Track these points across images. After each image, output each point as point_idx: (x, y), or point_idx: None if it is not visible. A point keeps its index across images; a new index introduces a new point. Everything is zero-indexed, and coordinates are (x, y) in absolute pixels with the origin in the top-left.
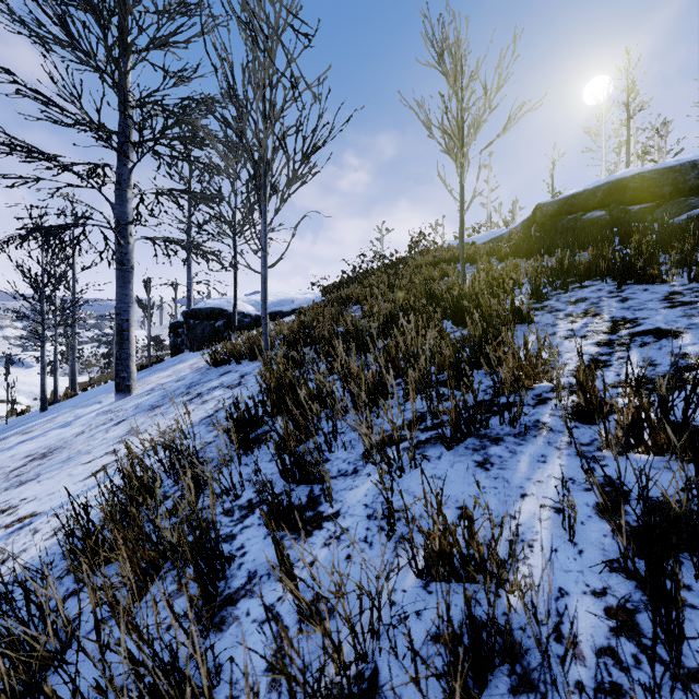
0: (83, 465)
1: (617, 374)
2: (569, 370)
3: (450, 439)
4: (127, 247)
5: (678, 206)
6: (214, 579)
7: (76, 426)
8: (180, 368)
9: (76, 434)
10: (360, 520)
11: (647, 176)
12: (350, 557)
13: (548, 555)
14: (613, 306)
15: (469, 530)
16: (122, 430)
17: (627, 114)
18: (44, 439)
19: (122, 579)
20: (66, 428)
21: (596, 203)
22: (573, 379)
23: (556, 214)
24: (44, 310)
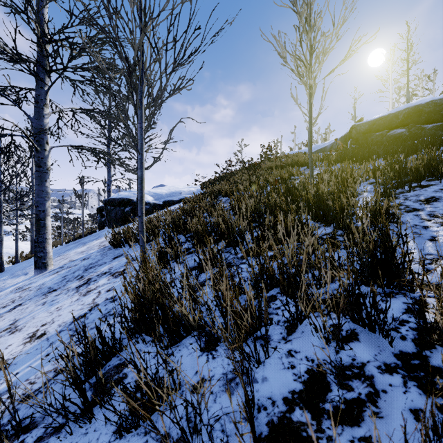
0: None
1: None
2: None
3: None
4: (43, 153)
5: None
6: None
7: None
8: (93, 245)
9: None
10: None
11: (438, 102)
12: None
13: None
14: None
15: None
16: (8, 321)
17: (407, 66)
18: None
19: None
20: None
21: (398, 123)
22: None
23: (367, 132)
24: (1, 200)
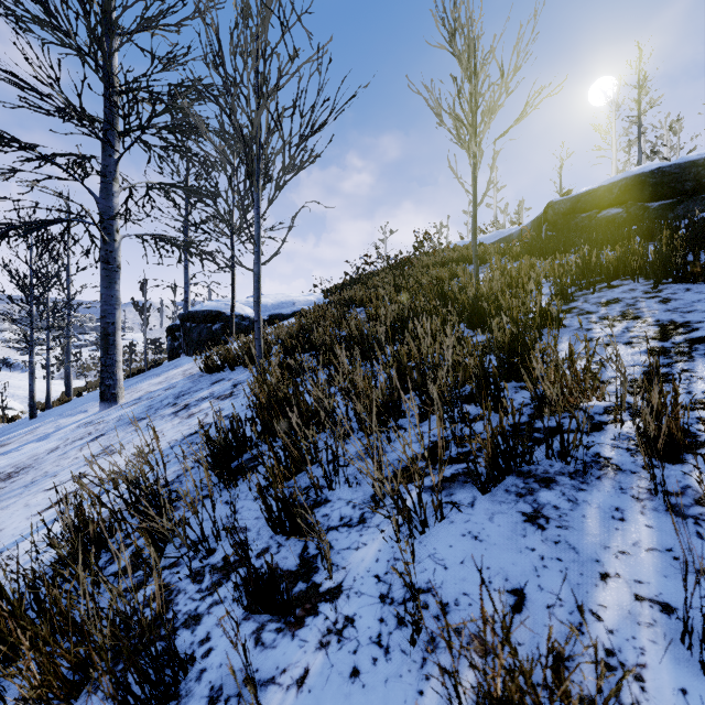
0: (44, 493)
1: (687, 391)
2: (622, 385)
3: (486, 480)
4: (113, 244)
5: (702, 203)
6: (159, 704)
7: (53, 440)
8: (173, 374)
9: (50, 450)
10: (371, 603)
11: (667, 171)
12: (356, 673)
13: (674, 700)
14: (654, 308)
15: (554, 673)
16: (97, 448)
17: (638, 110)
18: (16, 455)
19: (24, 704)
20: (42, 442)
21: (612, 200)
22: (631, 397)
23: (569, 212)
24: (33, 313)
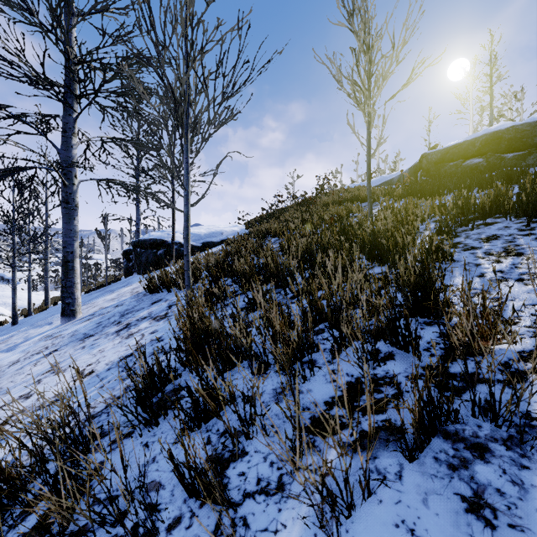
0: None
1: None
2: (528, 327)
3: (413, 446)
4: (71, 187)
5: None
6: None
7: (17, 352)
8: (124, 292)
9: (12, 363)
10: None
11: (520, 128)
12: None
13: None
14: (533, 244)
15: None
16: (48, 365)
17: (490, 82)
18: None
19: None
20: (9, 353)
21: (475, 152)
22: None
23: (439, 161)
24: (14, 241)
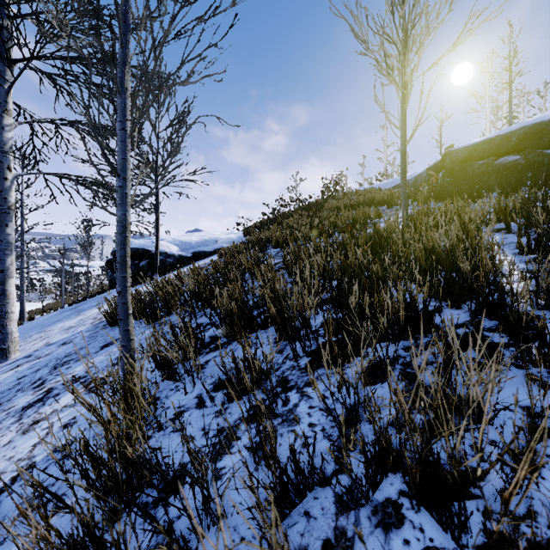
0: None
1: None
2: None
3: None
4: (2, 183)
5: None
6: None
7: None
8: (87, 316)
9: None
10: None
11: None
12: None
13: None
14: None
15: None
16: None
17: (510, 78)
18: None
19: None
20: None
21: (510, 148)
22: None
23: (466, 160)
24: None
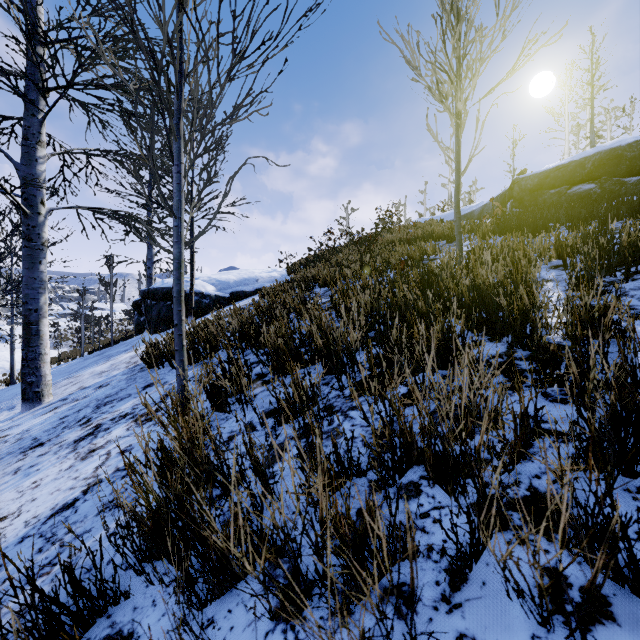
0: None
1: None
2: None
3: None
4: (36, 218)
5: None
6: None
7: None
8: (119, 361)
9: None
10: None
11: None
12: None
13: None
14: None
15: None
16: None
17: (592, 93)
18: None
19: None
20: None
21: (585, 175)
22: None
23: (536, 188)
24: None
